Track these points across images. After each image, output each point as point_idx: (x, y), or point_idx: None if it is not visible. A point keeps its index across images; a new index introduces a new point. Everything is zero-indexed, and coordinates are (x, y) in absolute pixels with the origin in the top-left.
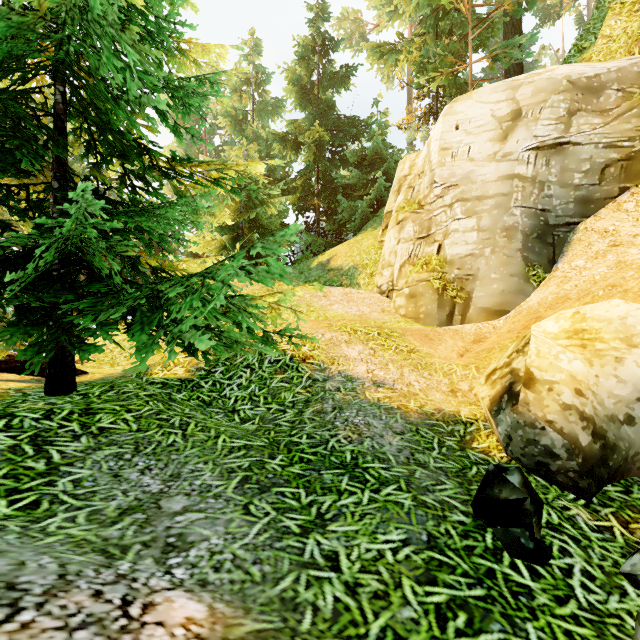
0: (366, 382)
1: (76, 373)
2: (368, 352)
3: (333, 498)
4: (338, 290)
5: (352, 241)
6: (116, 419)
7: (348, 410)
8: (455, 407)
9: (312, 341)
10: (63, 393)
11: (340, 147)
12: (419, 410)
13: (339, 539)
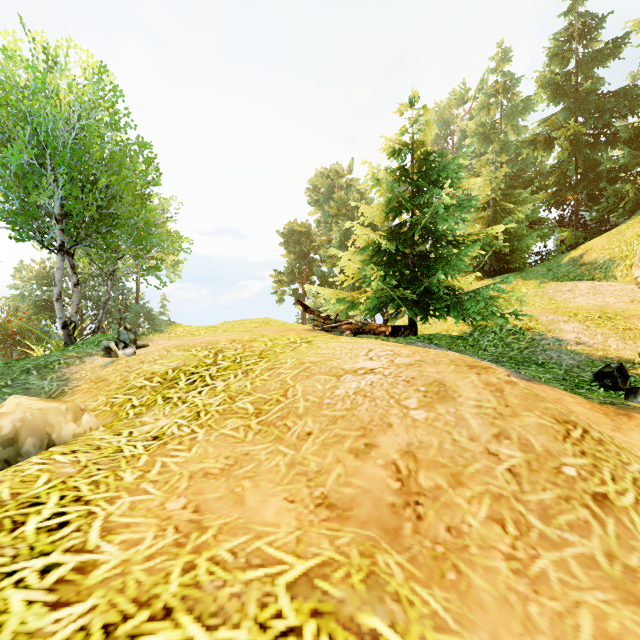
0: (571, 342)
1: None
2: (581, 328)
3: (526, 367)
4: (585, 284)
5: (613, 232)
6: (439, 342)
7: (549, 351)
8: (635, 357)
9: (530, 317)
10: (414, 335)
11: (606, 127)
12: (602, 355)
13: (523, 371)
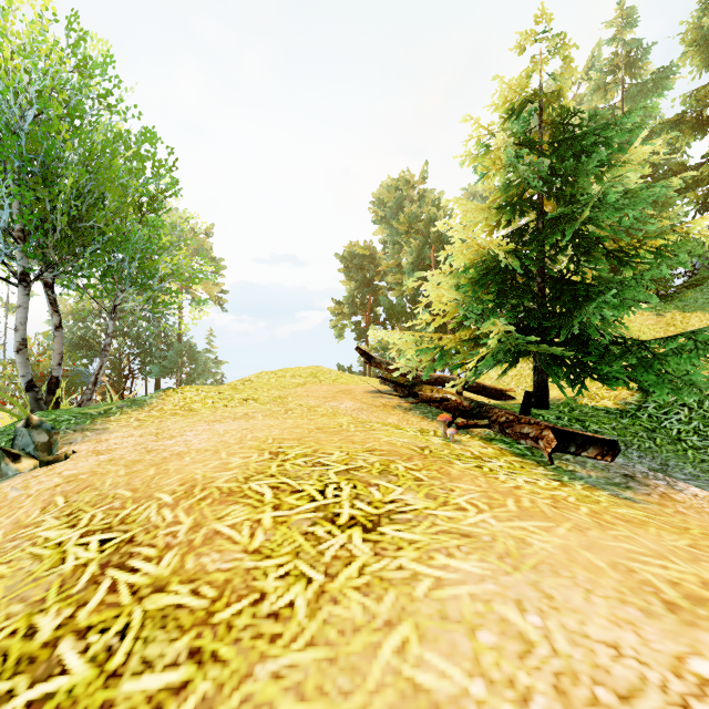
0: None
1: (509, 398)
2: None
3: None
4: None
5: None
6: (599, 427)
7: None
8: None
9: None
10: (544, 408)
11: None
12: None
13: None
